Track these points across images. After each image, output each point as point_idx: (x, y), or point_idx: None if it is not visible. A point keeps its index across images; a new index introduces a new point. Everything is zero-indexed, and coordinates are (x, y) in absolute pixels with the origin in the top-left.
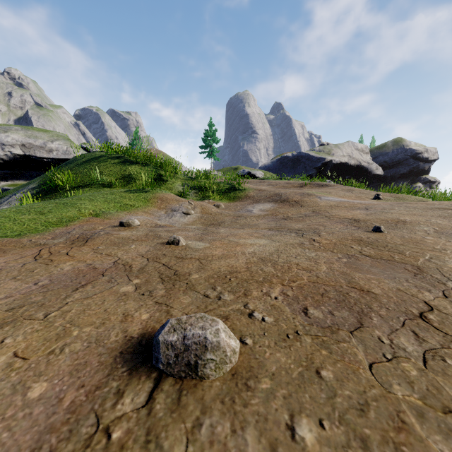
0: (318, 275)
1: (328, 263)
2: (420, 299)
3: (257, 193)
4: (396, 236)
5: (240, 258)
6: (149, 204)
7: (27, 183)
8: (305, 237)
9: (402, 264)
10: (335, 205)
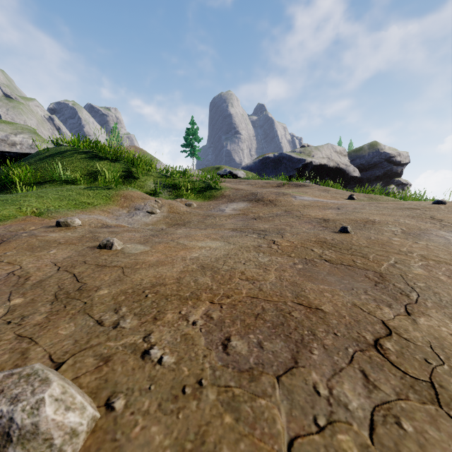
0: (261, 287)
1: (279, 270)
2: (378, 318)
3: (233, 192)
4: (363, 237)
5: (177, 265)
6: (110, 202)
7: None
8: (266, 239)
9: (363, 270)
10: (308, 205)
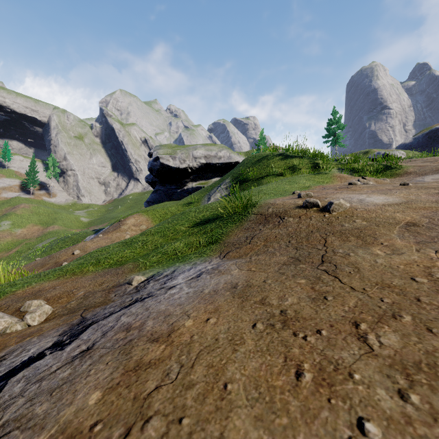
0: None
1: None
2: None
3: (418, 168)
4: None
5: None
6: (332, 181)
7: (222, 179)
8: None
9: None
10: None
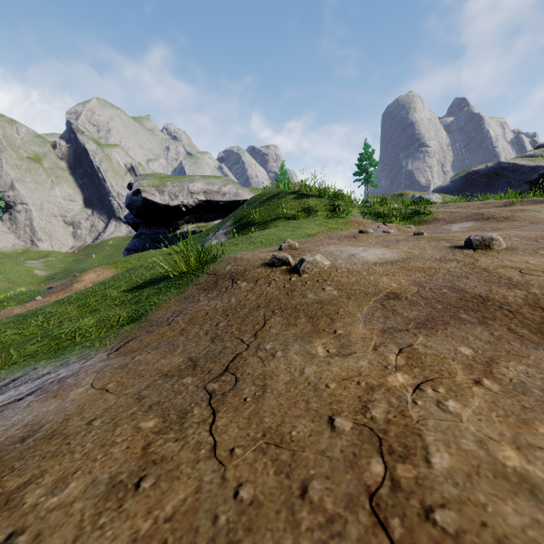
0: (543, 236)
1: None
2: None
3: (448, 215)
4: None
5: None
6: (348, 227)
7: (222, 222)
8: (527, 230)
9: None
10: None
